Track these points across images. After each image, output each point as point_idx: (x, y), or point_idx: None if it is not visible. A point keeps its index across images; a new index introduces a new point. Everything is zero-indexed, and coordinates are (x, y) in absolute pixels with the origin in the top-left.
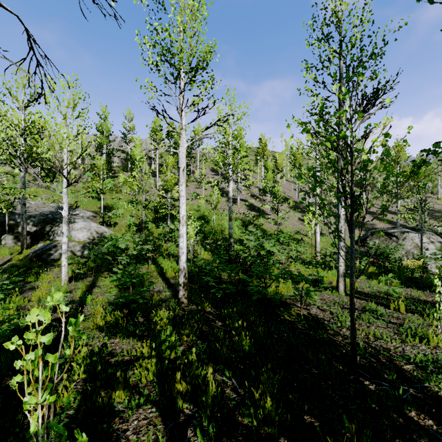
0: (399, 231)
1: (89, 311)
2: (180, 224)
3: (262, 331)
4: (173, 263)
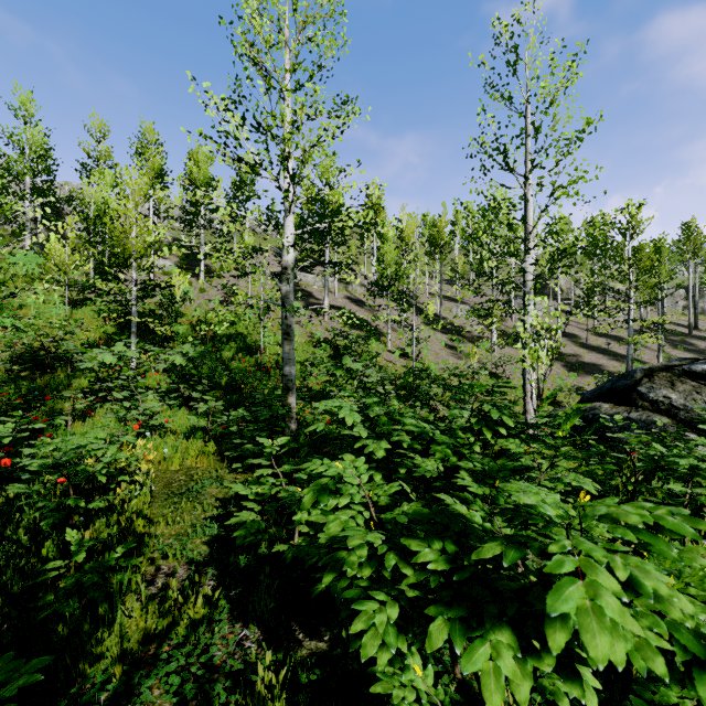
0: None
1: None
2: None
3: None
4: None
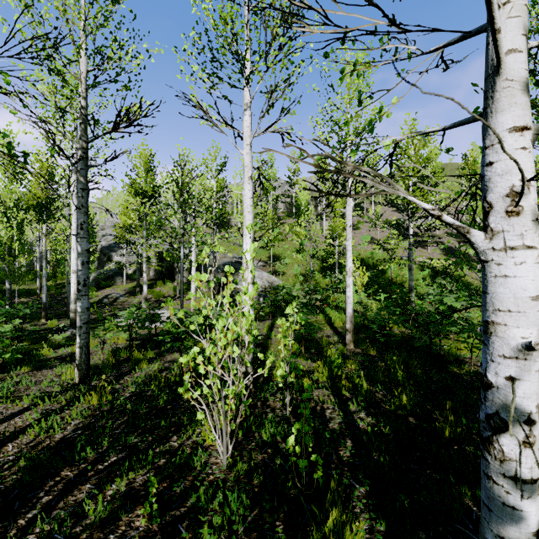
0: None
1: (275, 342)
2: (347, 275)
3: (420, 372)
4: (341, 314)
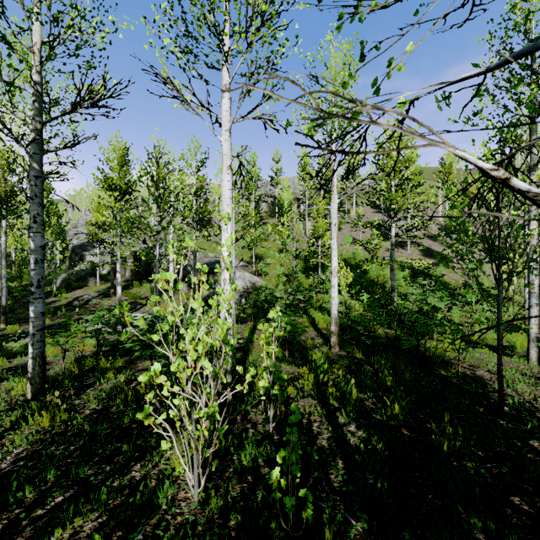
0: None
1: (257, 346)
2: (332, 275)
3: (408, 375)
4: (325, 315)
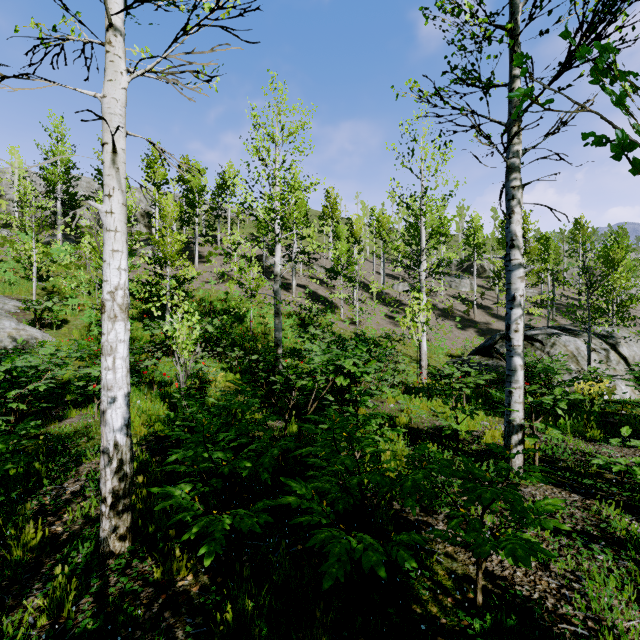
0: (544, 333)
1: None
2: (105, 313)
3: None
4: (155, 402)
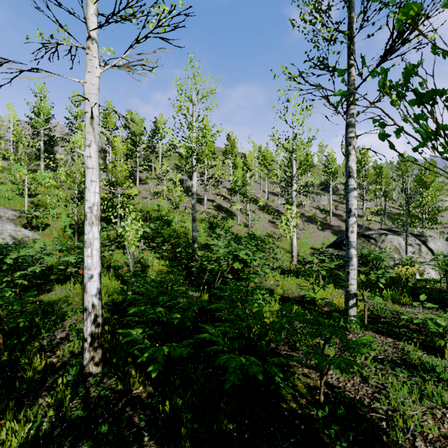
0: (377, 233)
1: None
2: (86, 221)
3: None
4: (111, 280)
